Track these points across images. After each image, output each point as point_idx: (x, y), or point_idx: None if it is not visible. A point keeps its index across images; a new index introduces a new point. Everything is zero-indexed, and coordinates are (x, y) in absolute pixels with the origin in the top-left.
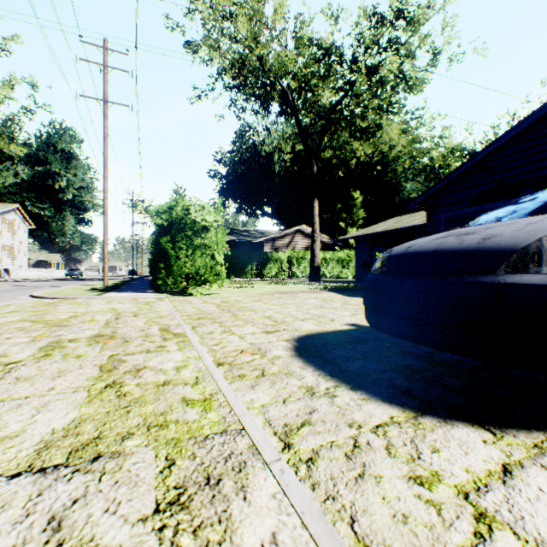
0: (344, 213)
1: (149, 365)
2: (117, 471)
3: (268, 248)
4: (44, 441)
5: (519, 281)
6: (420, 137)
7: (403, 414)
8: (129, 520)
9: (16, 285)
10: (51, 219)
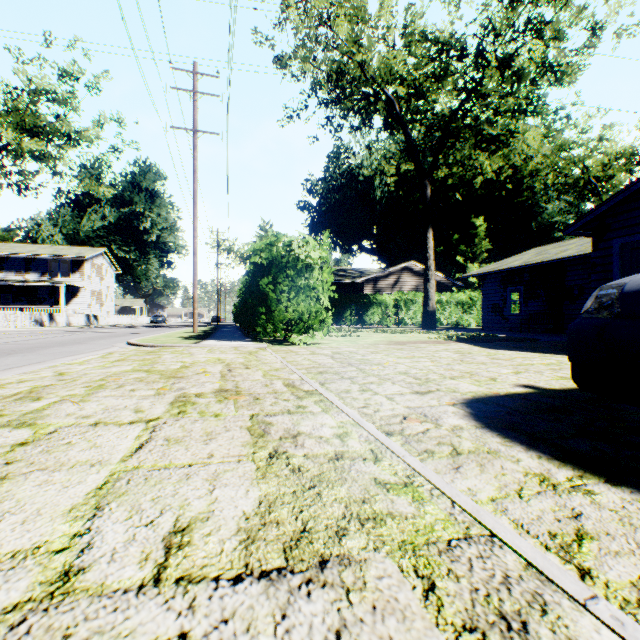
0: (462, 245)
1: (303, 430)
2: (363, 588)
3: (369, 289)
4: (242, 529)
5: None
6: (569, 142)
7: None
8: None
9: (107, 331)
10: (136, 262)
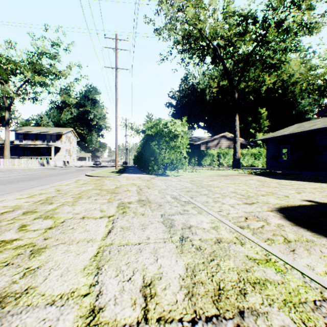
0: (253, 123)
1: (192, 224)
2: None
3: (203, 147)
4: (183, 286)
5: None
6: (315, 65)
7: None
8: None
9: (74, 169)
10: (86, 135)
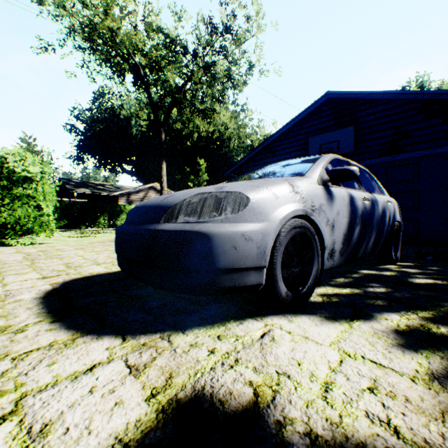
0: (192, 175)
1: None
2: None
3: (124, 201)
4: None
5: (164, 228)
6: (244, 124)
7: (70, 337)
8: None
9: None
10: None
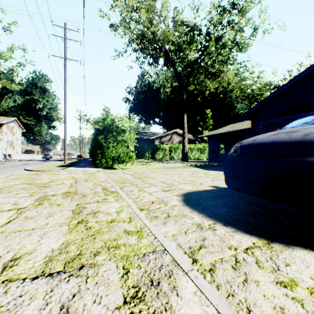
0: (201, 122)
1: (100, 210)
2: (95, 276)
3: (157, 142)
4: (48, 256)
5: None
6: (245, 77)
7: (260, 241)
8: (109, 308)
9: (15, 163)
10: (34, 126)
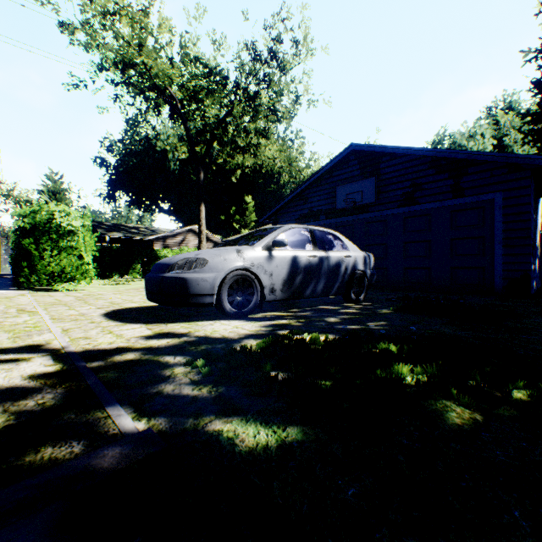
0: (238, 215)
1: (8, 321)
2: None
3: (159, 246)
4: None
5: (167, 275)
6: (295, 157)
7: (124, 324)
8: None
9: None
10: None
